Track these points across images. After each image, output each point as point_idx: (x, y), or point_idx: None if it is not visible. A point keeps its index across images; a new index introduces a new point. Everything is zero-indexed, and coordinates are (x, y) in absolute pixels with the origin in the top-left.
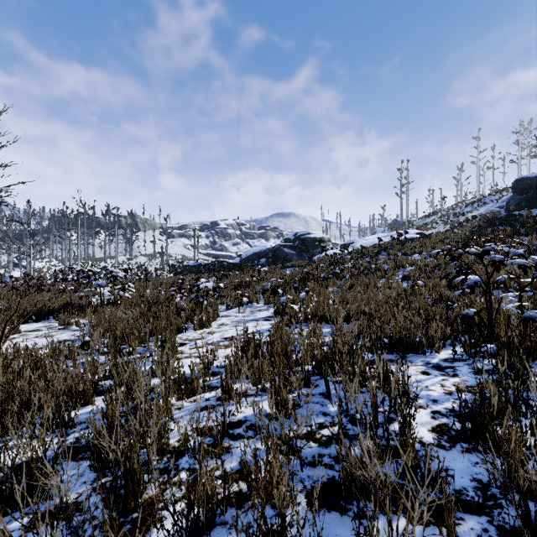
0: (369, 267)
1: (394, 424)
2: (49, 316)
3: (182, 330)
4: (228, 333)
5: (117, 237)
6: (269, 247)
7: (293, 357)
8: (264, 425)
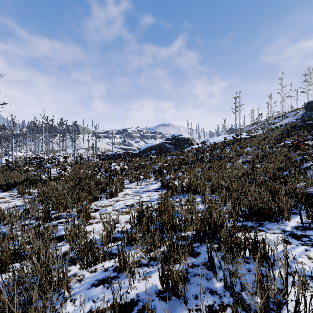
0: (220, 155)
1: (284, 310)
2: (13, 188)
3: (98, 198)
4: (129, 201)
5: (66, 137)
6: (157, 144)
7: (176, 224)
8: (156, 309)
